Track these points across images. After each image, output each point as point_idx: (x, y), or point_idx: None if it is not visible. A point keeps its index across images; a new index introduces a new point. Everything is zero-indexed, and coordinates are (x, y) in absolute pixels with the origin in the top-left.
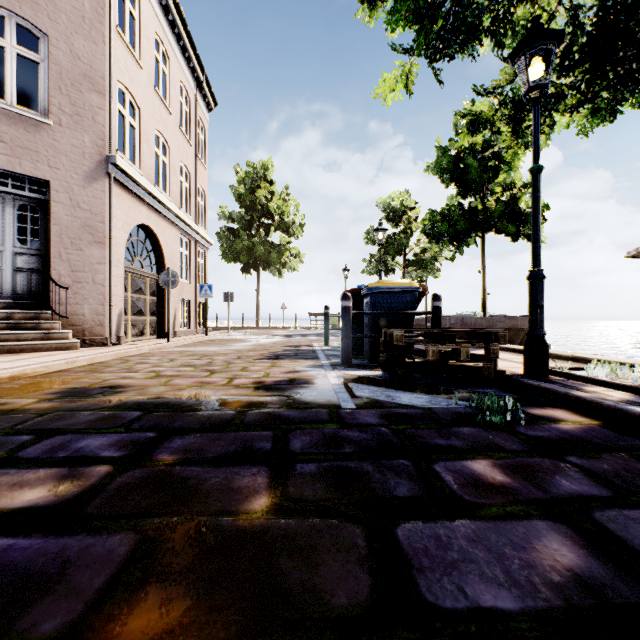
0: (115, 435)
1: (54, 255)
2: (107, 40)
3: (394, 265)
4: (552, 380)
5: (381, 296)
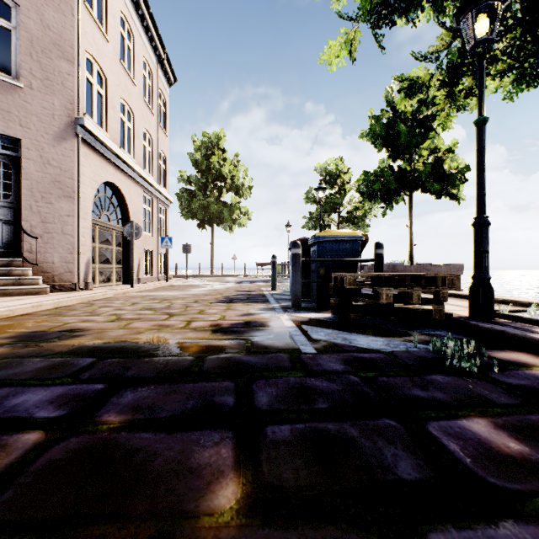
0: (59, 387)
1: (25, 207)
2: (75, 13)
3: (330, 221)
4: (499, 322)
5: (327, 244)
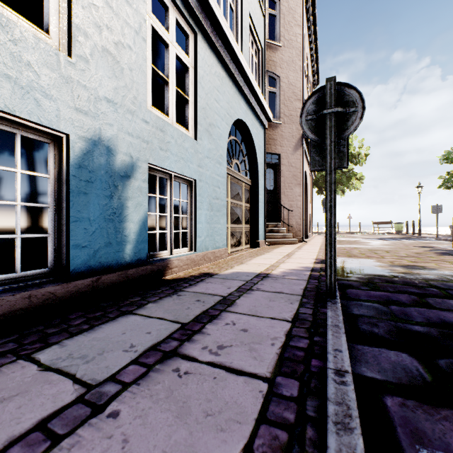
0: None
1: (282, 193)
2: (301, 68)
3: None
4: None
5: None
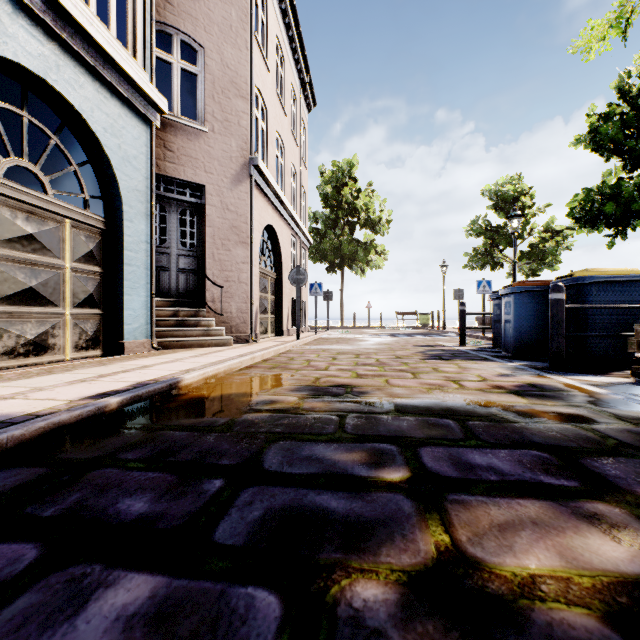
0: (493, 451)
1: (209, 256)
2: (249, 46)
3: (502, 258)
4: None
5: (595, 287)
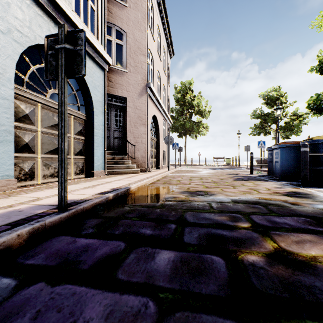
0: (284, 217)
1: (128, 131)
2: (146, 30)
3: (270, 129)
4: None
5: None
